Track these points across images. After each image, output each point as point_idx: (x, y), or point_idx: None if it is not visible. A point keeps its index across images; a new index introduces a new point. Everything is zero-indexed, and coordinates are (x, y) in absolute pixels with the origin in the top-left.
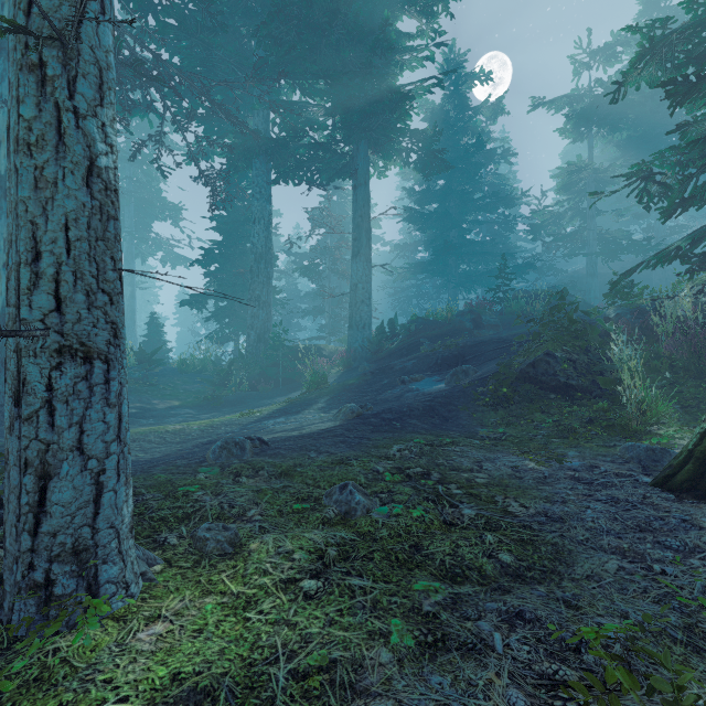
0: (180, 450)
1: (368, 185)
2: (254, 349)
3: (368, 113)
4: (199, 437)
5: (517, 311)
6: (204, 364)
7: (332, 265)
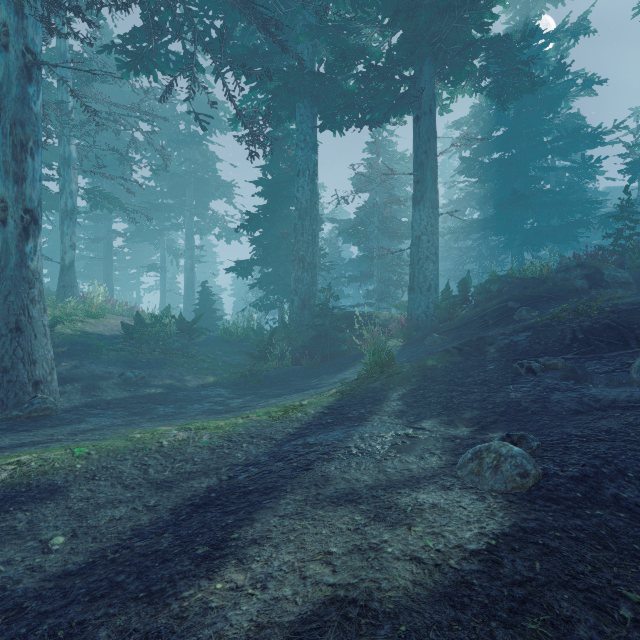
0: (135, 534)
1: (434, 114)
2: (298, 316)
3: (441, 8)
4: (200, 469)
5: None
6: (247, 333)
7: (381, 224)
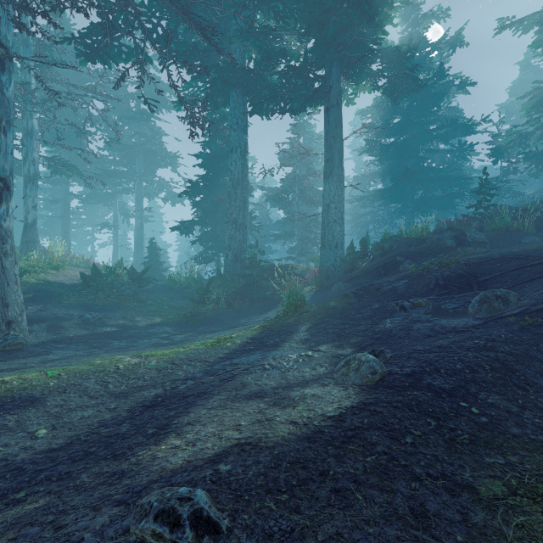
0: (101, 425)
1: (340, 107)
2: (231, 268)
3: (344, 24)
4: (149, 383)
5: (502, 227)
6: (189, 282)
7: (301, 193)
